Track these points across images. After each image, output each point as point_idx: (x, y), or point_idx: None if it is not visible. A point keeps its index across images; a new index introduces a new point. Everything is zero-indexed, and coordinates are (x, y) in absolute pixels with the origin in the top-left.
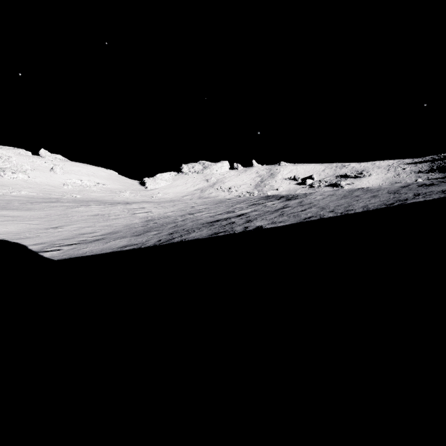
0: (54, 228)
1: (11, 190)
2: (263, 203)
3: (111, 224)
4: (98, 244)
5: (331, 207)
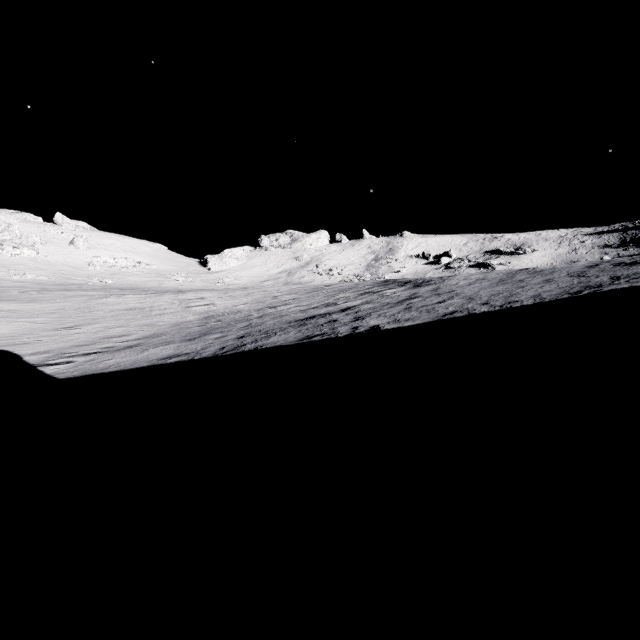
0: (67, 329)
1: (11, 273)
2: (379, 292)
3: (153, 323)
4: (130, 354)
5: (483, 297)
